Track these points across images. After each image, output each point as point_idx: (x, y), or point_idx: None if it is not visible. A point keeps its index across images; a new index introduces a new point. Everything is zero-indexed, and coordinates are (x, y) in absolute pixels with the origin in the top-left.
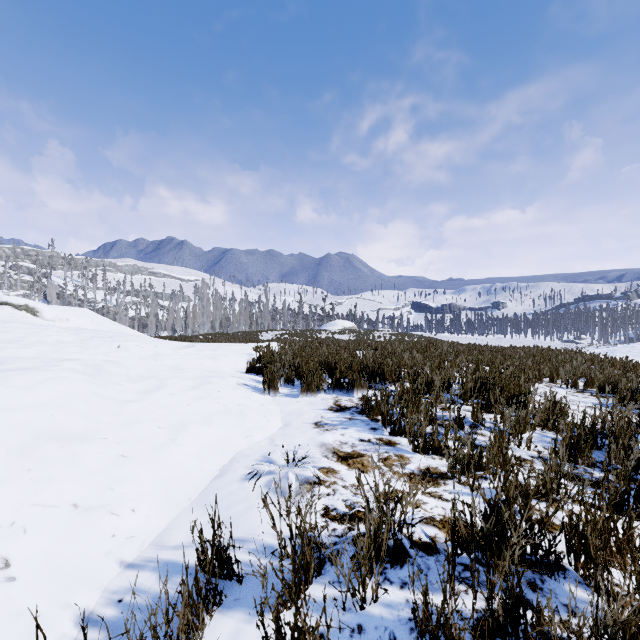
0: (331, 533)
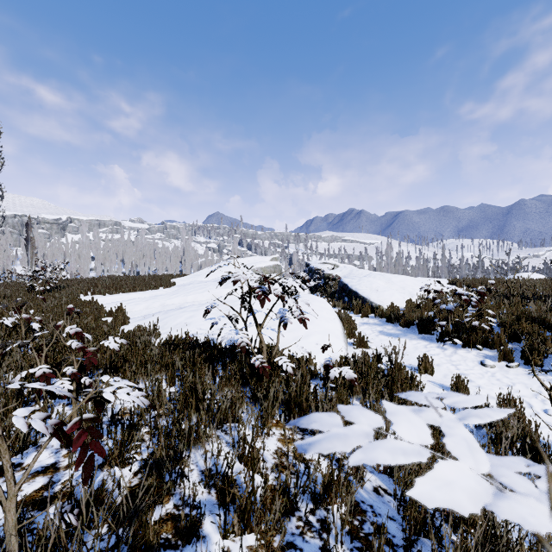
0: None
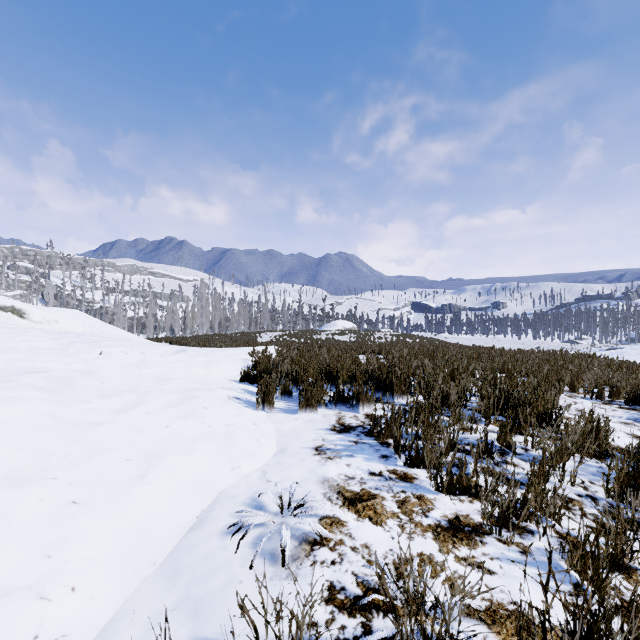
0: (339, 635)
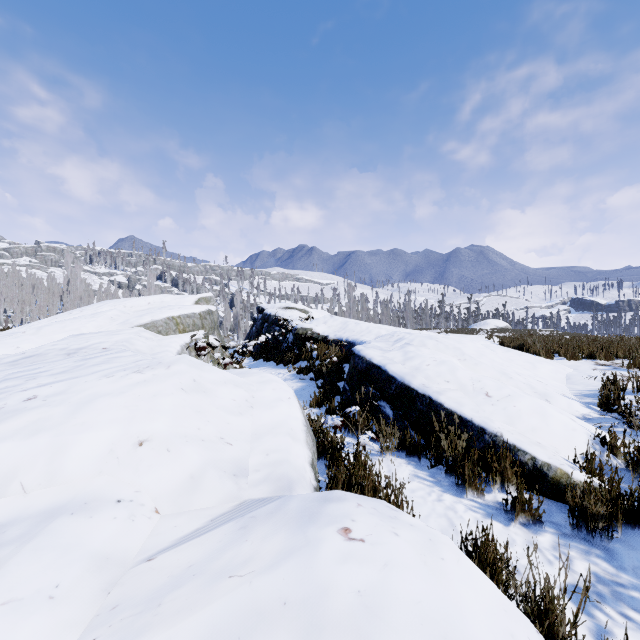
0: None
